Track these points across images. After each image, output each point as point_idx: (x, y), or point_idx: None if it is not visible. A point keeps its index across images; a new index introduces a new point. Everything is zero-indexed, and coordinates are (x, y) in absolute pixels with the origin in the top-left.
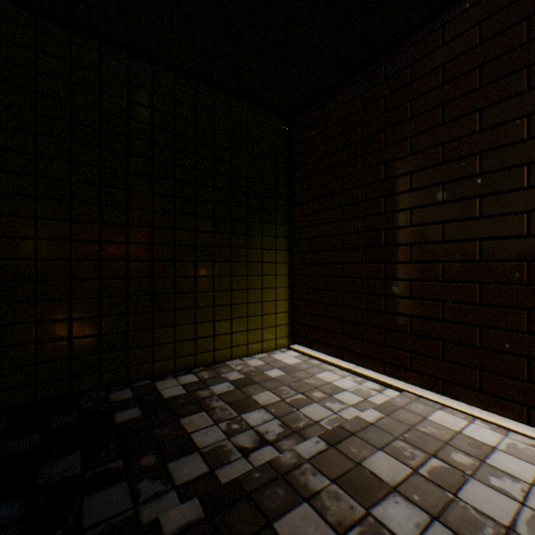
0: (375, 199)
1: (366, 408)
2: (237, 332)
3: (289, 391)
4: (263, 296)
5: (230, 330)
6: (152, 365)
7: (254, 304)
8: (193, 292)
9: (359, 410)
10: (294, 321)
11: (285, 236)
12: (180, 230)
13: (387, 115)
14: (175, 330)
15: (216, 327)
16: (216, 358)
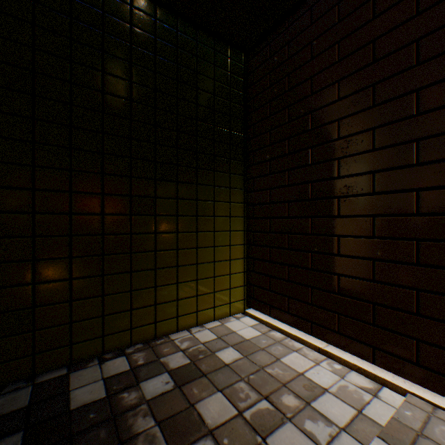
0: (360, 133)
1: (368, 436)
2: (185, 298)
3: (249, 394)
4: (215, 255)
5: (175, 297)
6: (70, 348)
7: (205, 265)
8: (128, 253)
9: (358, 441)
10: (251, 282)
11: (240, 187)
12: (109, 175)
13: (378, 19)
14: (102, 301)
15: (157, 294)
16: (158, 331)
